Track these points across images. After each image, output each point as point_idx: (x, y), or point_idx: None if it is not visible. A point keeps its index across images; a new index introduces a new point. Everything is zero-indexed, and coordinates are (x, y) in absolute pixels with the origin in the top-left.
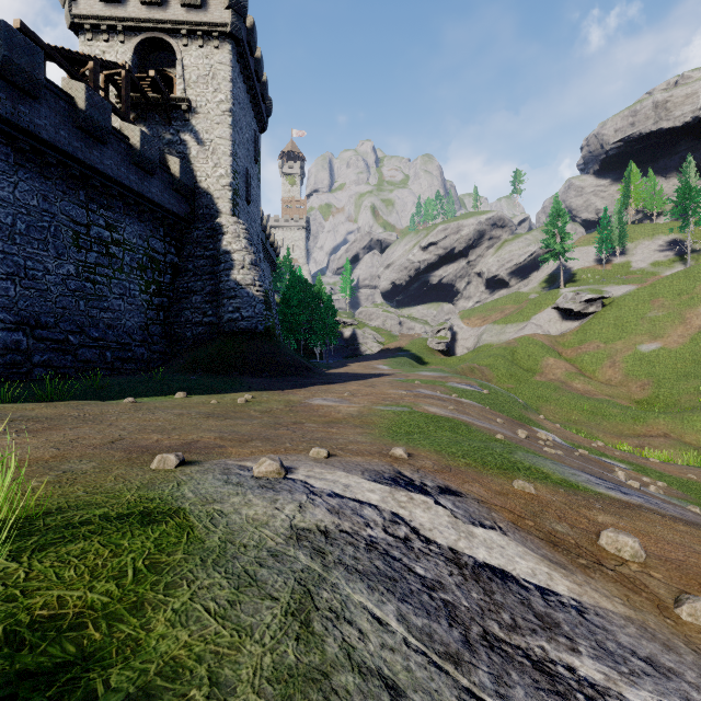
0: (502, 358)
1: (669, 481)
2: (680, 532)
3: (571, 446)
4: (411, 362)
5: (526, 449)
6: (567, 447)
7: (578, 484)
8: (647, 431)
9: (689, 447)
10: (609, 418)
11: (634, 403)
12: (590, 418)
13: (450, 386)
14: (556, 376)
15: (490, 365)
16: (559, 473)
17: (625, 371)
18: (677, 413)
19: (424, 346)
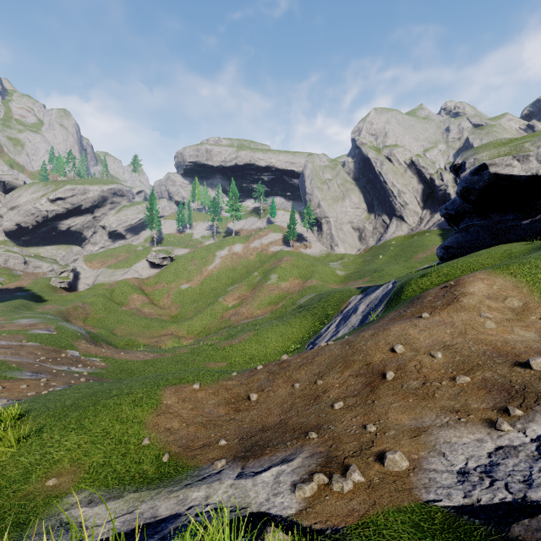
0: (103, 297)
1: (112, 362)
2: (27, 382)
3: (81, 356)
4: (27, 303)
5: (20, 368)
6: (76, 357)
7: (16, 377)
8: (166, 332)
9: (177, 338)
10: (151, 329)
11: (171, 317)
12: (142, 330)
13: (30, 333)
14: (136, 306)
15: (93, 302)
16: (14, 375)
17: (173, 300)
18: (182, 321)
19: (47, 285)
